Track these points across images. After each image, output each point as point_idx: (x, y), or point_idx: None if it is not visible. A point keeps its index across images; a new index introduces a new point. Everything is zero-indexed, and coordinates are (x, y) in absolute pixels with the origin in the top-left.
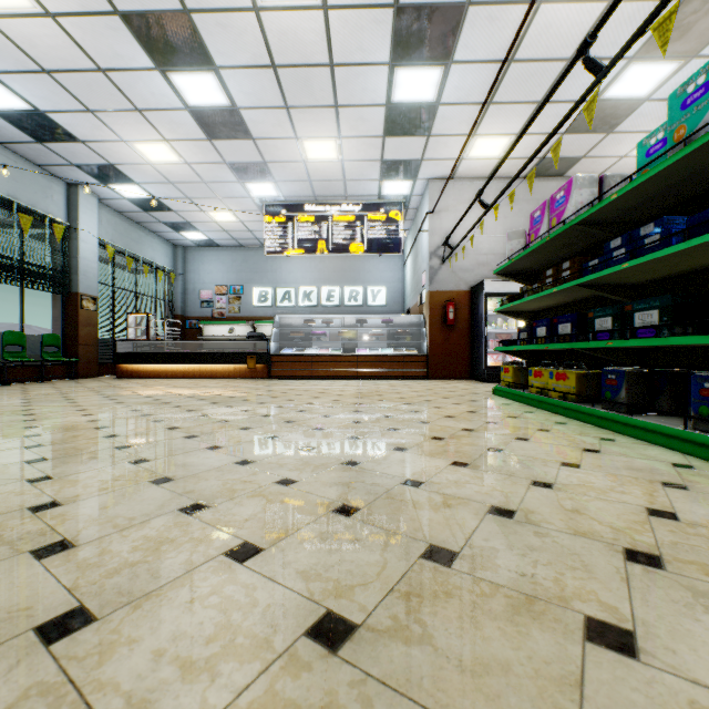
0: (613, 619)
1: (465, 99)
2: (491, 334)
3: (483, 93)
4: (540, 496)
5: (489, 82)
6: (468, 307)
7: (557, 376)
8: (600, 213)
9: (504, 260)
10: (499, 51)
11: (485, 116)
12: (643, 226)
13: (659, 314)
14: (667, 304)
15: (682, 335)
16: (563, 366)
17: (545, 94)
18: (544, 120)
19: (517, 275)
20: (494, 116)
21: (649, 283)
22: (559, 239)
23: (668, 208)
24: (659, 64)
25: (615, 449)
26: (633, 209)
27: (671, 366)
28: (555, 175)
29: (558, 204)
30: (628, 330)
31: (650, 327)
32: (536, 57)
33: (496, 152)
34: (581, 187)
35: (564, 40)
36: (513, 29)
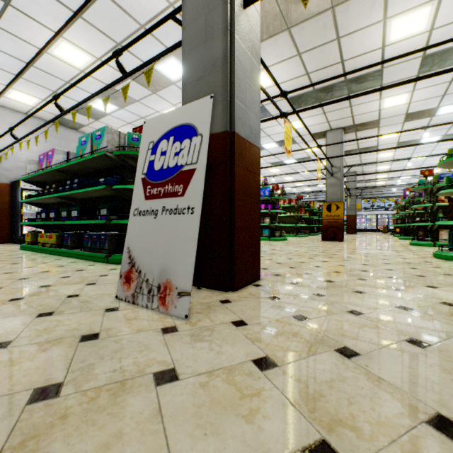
0: (0, 287)
1: (0, 66)
2: (28, 213)
3: (14, 70)
4: (3, 275)
5: (18, 67)
6: (9, 194)
7: (50, 236)
8: (63, 169)
9: (27, 174)
10: (22, 57)
11: (18, 82)
12: (76, 179)
13: (78, 212)
14: (79, 209)
15: (84, 220)
16: (54, 232)
17: (57, 90)
18: (60, 100)
19: (37, 183)
20: (25, 85)
21: (86, 199)
22: (51, 173)
23: (90, 173)
24: (110, 104)
25: (57, 261)
26: (77, 170)
27: (91, 231)
28: (73, 128)
29: (50, 157)
30: (71, 217)
31: (75, 217)
32: (48, 71)
33: (30, 103)
34: (59, 154)
35: (62, 73)
36: (30, 53)
